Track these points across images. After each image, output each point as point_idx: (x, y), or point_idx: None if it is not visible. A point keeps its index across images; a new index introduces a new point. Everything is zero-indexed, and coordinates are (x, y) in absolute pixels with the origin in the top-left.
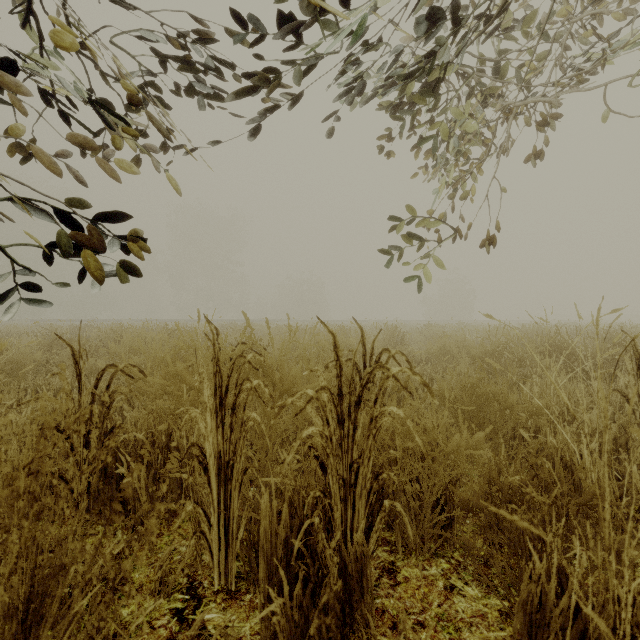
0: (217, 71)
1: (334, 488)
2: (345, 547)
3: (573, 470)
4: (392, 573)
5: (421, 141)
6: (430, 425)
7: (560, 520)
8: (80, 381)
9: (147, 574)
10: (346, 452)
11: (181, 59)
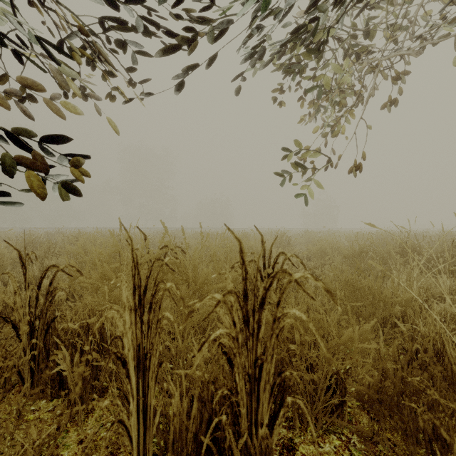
0: (146, 29)
1: (241, 384)
2: (251, 437)
3: (444, 356)
4: (291, 450)
5: (305, 90)
6: (324, 319)
7: (452, 415)
8: (25, 279)
9: (75, 452)
10: (252, 349)
11: (117, 19)
